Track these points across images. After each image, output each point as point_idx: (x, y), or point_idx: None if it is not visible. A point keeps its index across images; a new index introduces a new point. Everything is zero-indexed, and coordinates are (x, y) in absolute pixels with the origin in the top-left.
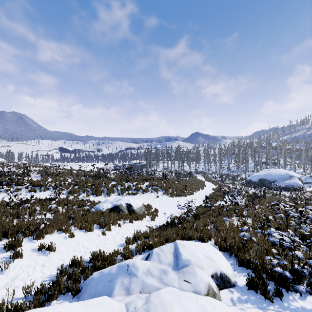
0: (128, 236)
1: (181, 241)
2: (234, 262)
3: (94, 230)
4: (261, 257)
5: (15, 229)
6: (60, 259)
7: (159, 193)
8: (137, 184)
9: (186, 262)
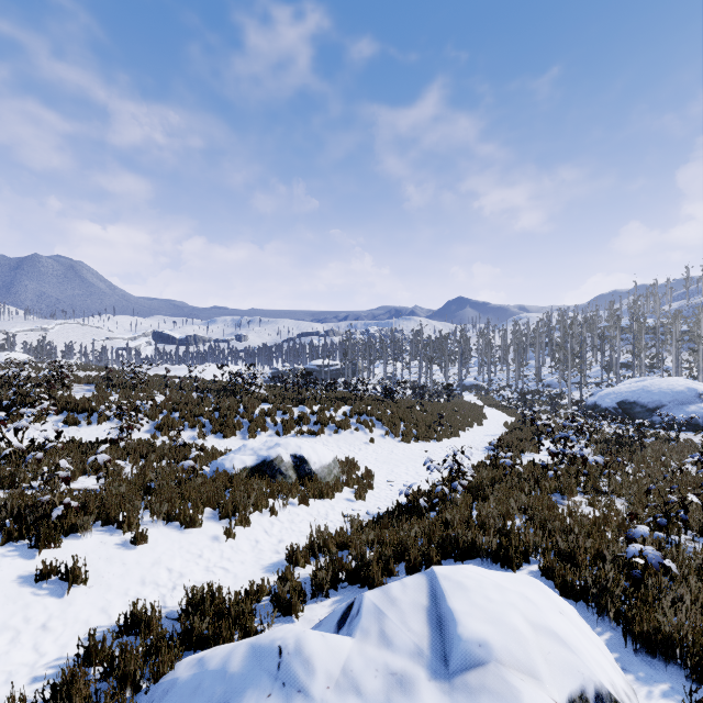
0: (295, 540)
1: (449, 570)
2: (616, 637)
3: (204, 523)
4: None
5: None
6: (97, 608)
7: (376, 432)
8: (322, 410)
9: (477, 648)
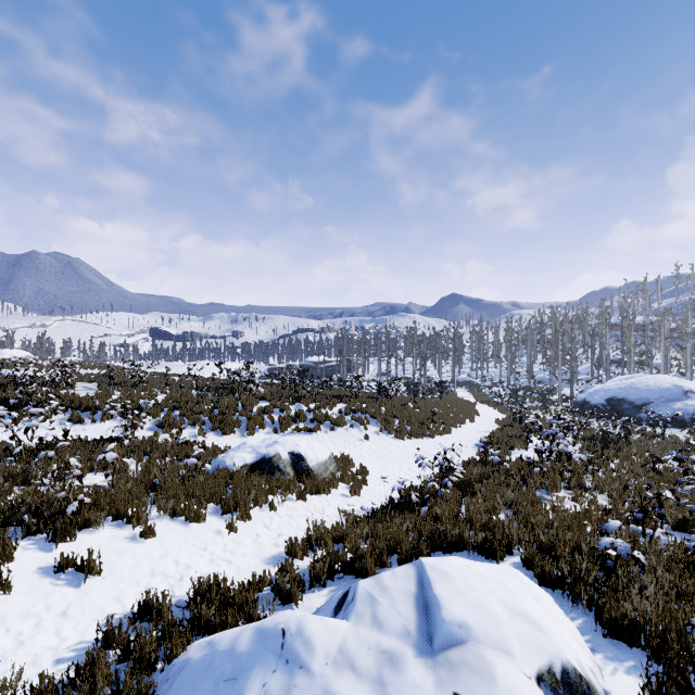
0: (293, 534)
1: (435, 561)
2: (588, 622)
3: (208, 518)
4: (668, 613)
5: (2, 516)
6: (111, 597)
7: (370, 429)
8: (318, 408)
9: (458, 629)
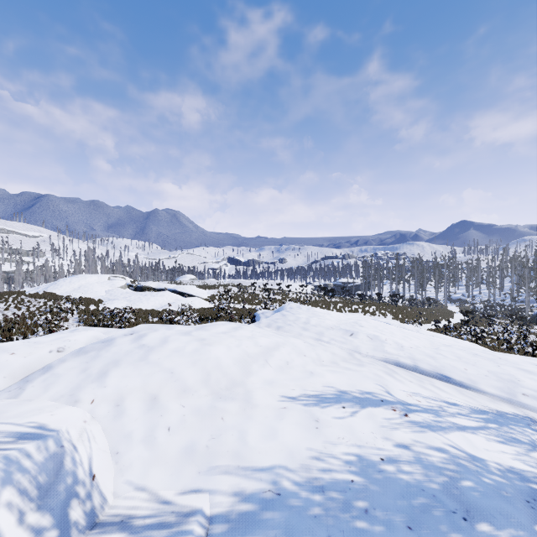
0: None
1: None
2: None
3: None
4: None
5: None
6: None
7: (387, 318)
8: (363, 307)
9: None
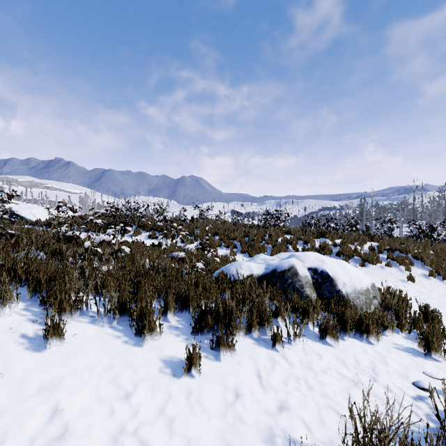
0: (312, 417)
1: None
2: None
3: (169, 334)
4: None
5: None
6: None
7: (415, 270)
8: (344, 243)
9: None
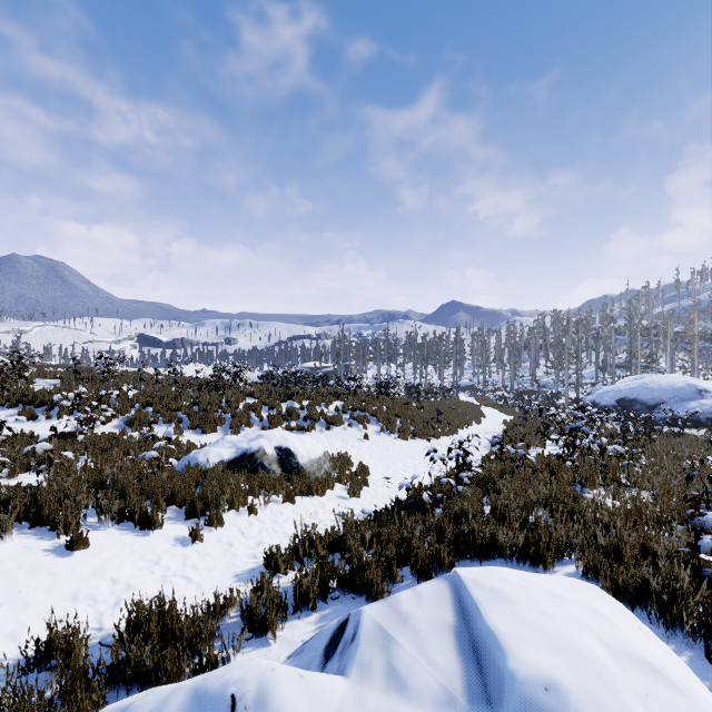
0: (277, 543)
1: (479, 573)
2: (698, 658)
3: (166, 524)
4: None
5: None
6: (3, 634)
7: (371, 428)
8: (312, 405)
9: (543, 695)
